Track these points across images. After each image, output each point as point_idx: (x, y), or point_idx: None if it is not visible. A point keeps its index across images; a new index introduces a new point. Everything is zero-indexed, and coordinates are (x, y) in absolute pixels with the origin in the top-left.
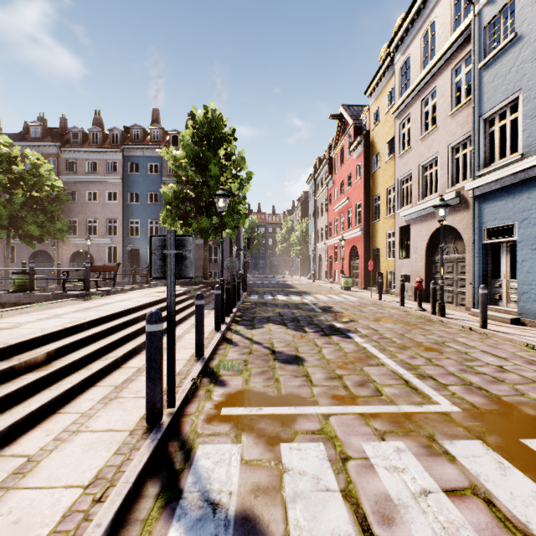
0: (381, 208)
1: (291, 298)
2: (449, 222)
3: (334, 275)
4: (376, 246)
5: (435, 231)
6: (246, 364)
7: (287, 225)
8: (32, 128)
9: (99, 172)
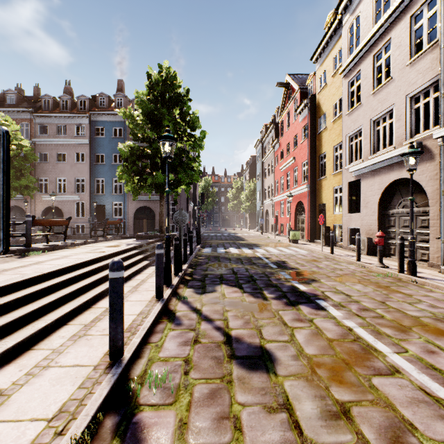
0: (327, 166)
1: (243, 251)
2: (407, 174)
3: (280, 228)
4: (322, 201)
5: (389, 185)
6: (187, 371)
7: (237, 185)
8: (7, 95)
9: (68, 136)
